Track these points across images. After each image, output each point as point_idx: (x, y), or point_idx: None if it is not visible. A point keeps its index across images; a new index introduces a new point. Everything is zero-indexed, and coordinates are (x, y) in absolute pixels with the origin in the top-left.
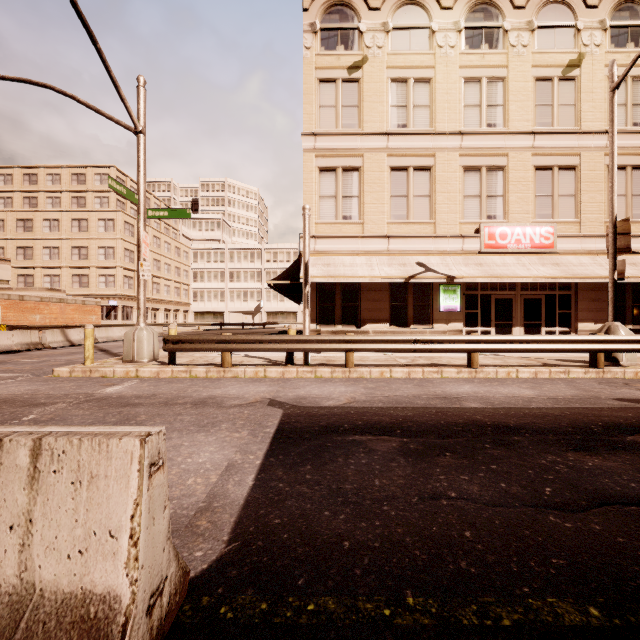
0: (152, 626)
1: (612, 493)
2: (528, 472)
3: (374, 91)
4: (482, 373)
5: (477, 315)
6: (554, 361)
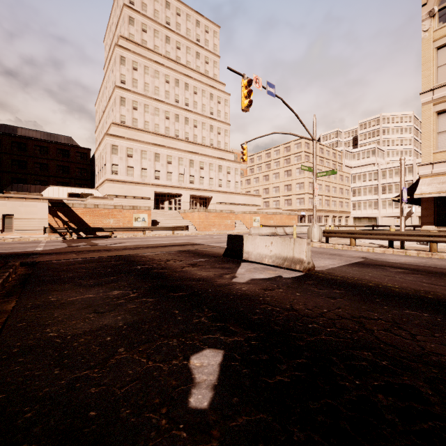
0: (308, 266)
1: None
2: None
3: None
4: None
5: None
6: None
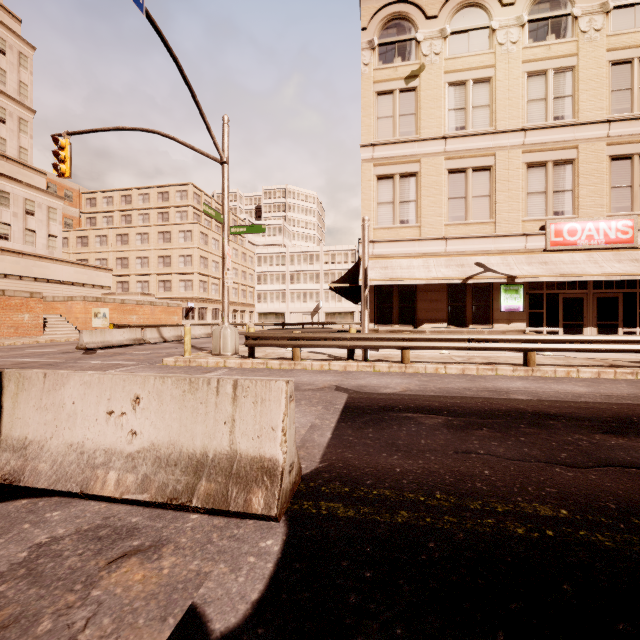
0: (290, 482)
1: (620, 460)
2: (551, 444)
3: (431, 97)
4: (539, 372)
5: (542, 315)
6: (625, 363)
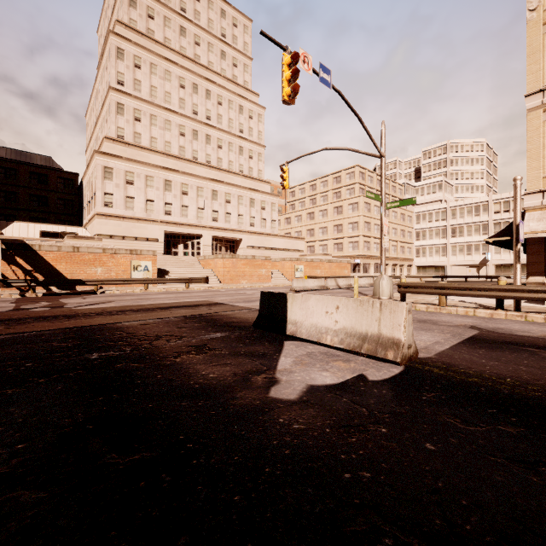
0: (408, 353)
1: None
2: None
3: None
4: None
5: None
6: None
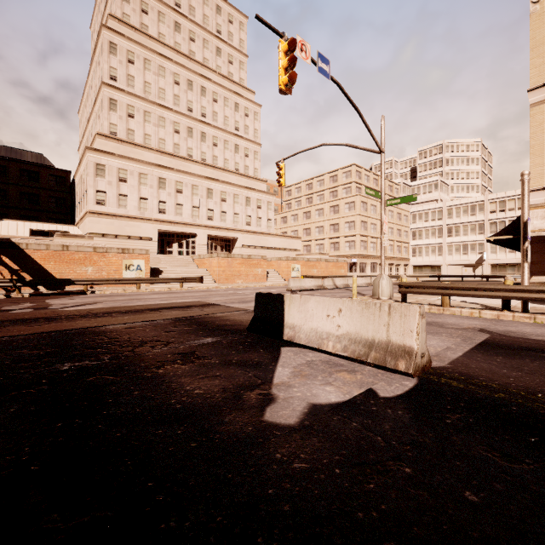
0: (422, 363)
1: None
2: None
3: None
4: None
5: None
6: None
